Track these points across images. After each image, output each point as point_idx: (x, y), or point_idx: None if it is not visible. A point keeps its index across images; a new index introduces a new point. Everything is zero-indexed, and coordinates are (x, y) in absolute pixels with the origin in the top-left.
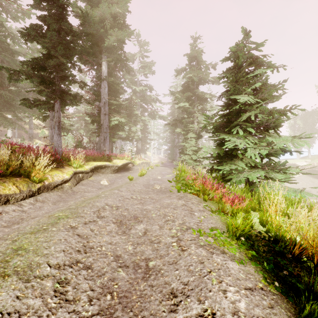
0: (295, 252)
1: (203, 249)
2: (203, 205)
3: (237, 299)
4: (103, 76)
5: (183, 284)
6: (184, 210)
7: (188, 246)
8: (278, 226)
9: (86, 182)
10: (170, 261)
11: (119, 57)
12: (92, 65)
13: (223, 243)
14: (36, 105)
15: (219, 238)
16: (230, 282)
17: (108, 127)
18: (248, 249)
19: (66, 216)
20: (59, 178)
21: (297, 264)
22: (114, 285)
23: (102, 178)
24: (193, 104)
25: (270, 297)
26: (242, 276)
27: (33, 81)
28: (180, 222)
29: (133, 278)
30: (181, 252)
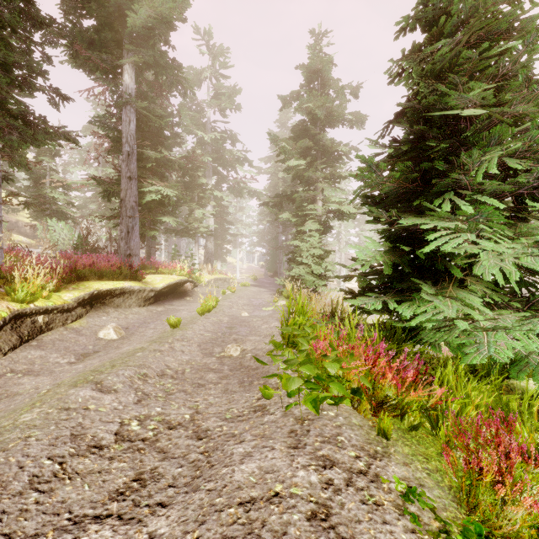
0: None
1: None
2: (402, 497)
3: None
4: (126, 96)
5: None
6: None
7: None
8: None
9: (55, 336)
10: None
11: (162, 60)
12: (102, 74)
13: None
14: None
15: None
16: None
17: (136, 207)
18: None
19: None
20: None
21: None
22: None
23: (109, 321)
24: (314, 163)
25: None
26: None
27: None
28: None
29: None
30: None
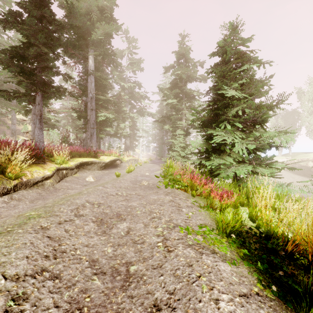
0: (288, 249)
1: (192, 249)
2: (192, 201)
3: (232, 310)
4: (90, 70)
5: (169, 294)
6: (171, 207)
7: (175, 246)
8: (269, 221)
9: (70, 179)
10: (154, 265)
11: (106, 52)
12: (78, 59)
13: (213, 241)
14: (16, 97)
15: (209, 236)
16: (223, 288)
17: (95, 123)
18: (240, 247)
19: (39, 215)
20: (39, 174)
21: (290, 261)
22: (86, 299)
23: (88, 175)
24: (181, 101)
25: (267, 304)
26: (235, 279)
27: (10, 70)
28: (166, 220)
29: (110, 288)
30: (167, 253)
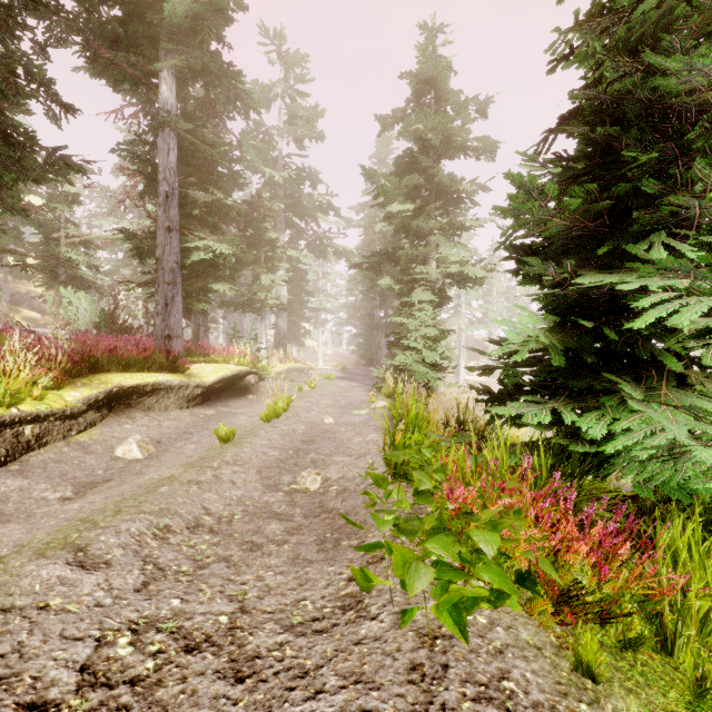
0: None
1: None
2: None
3: None
4: (163, 114)
5: None
6: None
7: None
8: None
9: (50, 455)
10: None
11: (213, 65)
12: (130, 85)
13: None
14: None
15: None
16: None
17: (178, 269)
18: None
19: None
20: None
21: None
22: None
23: (134, 431)
24: (425, 209)
25: None
26: None
27: None
28: None
29: None
30: None
